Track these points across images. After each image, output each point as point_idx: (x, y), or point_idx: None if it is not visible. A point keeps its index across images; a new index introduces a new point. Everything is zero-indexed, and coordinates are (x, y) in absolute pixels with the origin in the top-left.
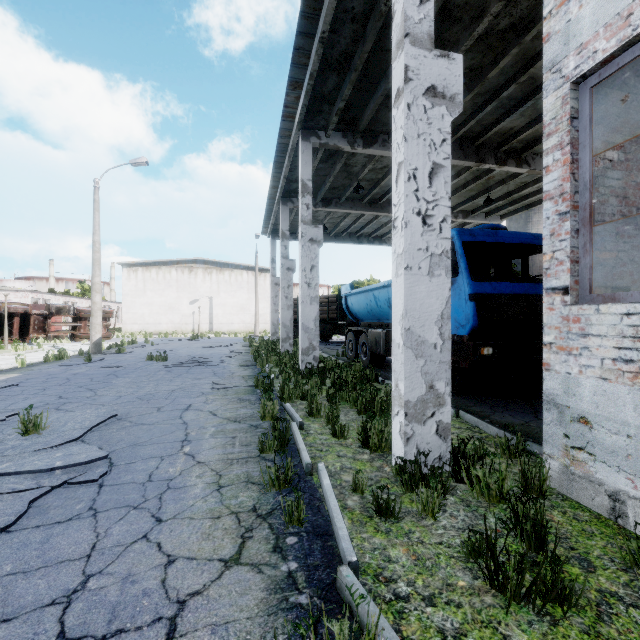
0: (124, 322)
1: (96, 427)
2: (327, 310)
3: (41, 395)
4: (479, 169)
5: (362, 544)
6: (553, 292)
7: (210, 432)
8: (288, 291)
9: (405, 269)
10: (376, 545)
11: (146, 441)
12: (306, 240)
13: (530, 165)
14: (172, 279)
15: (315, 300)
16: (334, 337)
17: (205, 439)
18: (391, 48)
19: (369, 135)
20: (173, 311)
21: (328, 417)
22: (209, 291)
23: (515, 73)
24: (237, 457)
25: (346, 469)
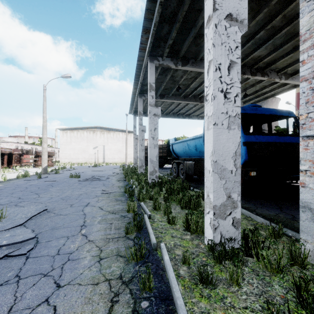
0: (60, 158)
1: (34, 216)
2: (162, 152)
3: (9, 197)
4: (241, 78)
5: (193, 308)
6: (308, 138)
7: (98, 220)
8: (142, 142)
9: (214, 125)
10: (202, 309)
11: (60, 226)
12: (152, 114)
13: (268, 76)
14: (84, 136)
15: (156, 146)
16: (165, 165)
17: (94, 225)
18: (198, 9)
19: (185, 59)
20: (85, 152)
21: (165, 211)
22: (103, 142)
23: (264, 24)
24: (112, 237)
25: (177, 246)
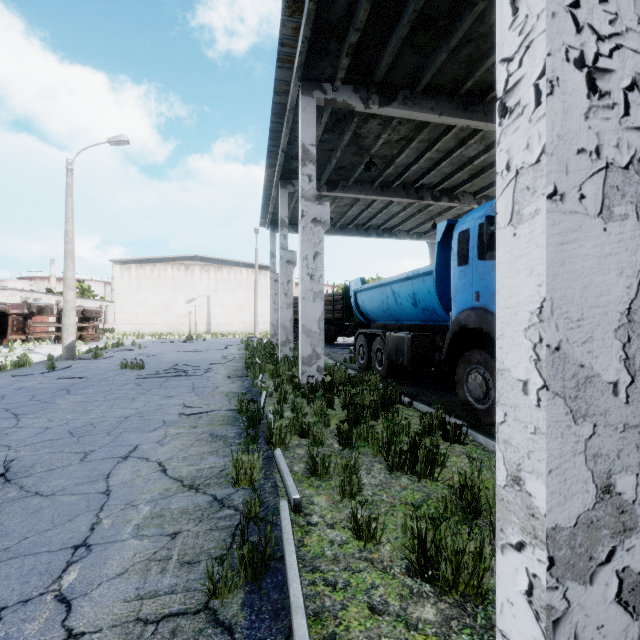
0: (117, 322)
1: None
2: (332, 309)
3: None
4: None
5: None
6: None
7: (138, 519)
8: (288, 287)
9: (549, 198)
10: None
11: (8, 548)
12: (308, 220)
13: None
14: (167, 277)
15: (319, 296)
16: (339, 339)
17: (120, 541)
18: None
19: (387, 90)
20: (168, 311)
21: (343, 486)
22: (206, 290)
23: None
24: (158, 613)
25: None
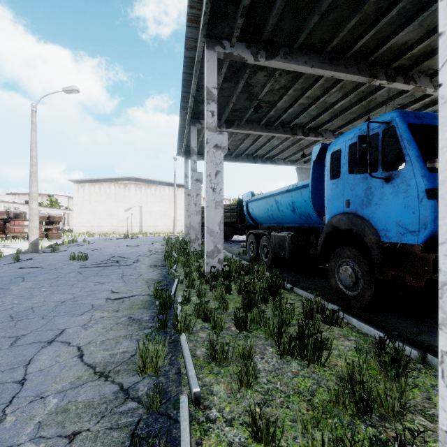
0: (74, 225)
1: None
2: (229, 215)
3: None
4: (364, 90)
5: None
6: None
7: (41, 415)
8: (197, 199)
9: None
10: None
11: None
12: (211, 146)
13: (416, 82)
14: (111, 192)
15: (220, 204)
16: (234, 237)
17: (15, 446)
18: None
19: (271, 47)
20: (112, 217)
21: (240, 376)
22: (139, 201)
23: None
24: None
25: None
